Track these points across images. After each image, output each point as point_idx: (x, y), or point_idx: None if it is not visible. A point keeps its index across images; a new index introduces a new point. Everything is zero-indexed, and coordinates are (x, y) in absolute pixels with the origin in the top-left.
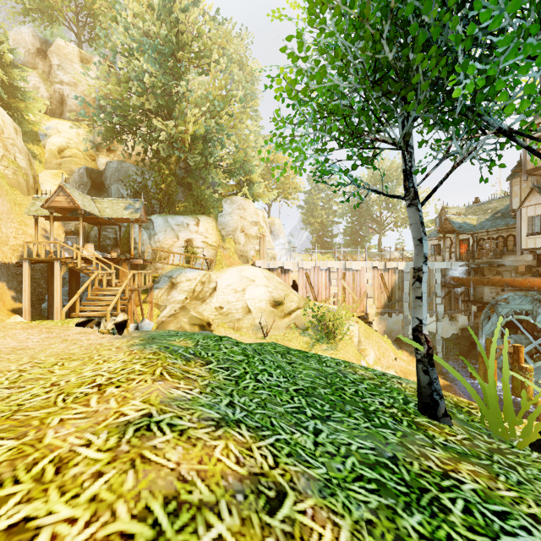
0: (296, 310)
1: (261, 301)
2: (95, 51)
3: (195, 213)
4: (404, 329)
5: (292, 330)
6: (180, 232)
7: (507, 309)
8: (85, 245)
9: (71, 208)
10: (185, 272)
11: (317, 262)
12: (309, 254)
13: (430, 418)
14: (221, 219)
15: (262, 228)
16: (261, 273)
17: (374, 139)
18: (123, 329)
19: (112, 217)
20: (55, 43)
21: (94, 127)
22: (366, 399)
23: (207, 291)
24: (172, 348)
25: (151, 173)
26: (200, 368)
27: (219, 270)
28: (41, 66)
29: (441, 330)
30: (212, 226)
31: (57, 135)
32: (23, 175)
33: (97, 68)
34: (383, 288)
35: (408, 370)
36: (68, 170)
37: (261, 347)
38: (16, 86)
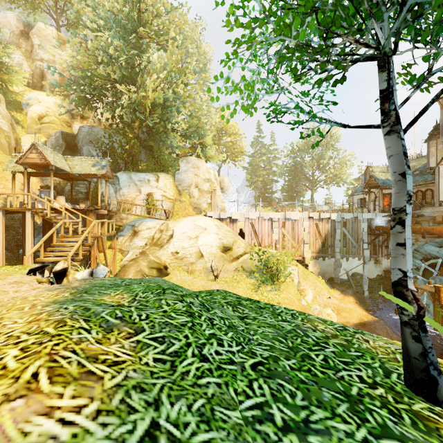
0: (243, 255)
1: (212, 247)
2: (72, 36)
3: (156, 171)
4: (336, 271)
5: (240, 273)
6: (142, 186)
7: (427, 254)
8: (57, 197)
9: (44, 165)
10: (146, 221)
11: (261, 213)
12: (253, 207)
13: (428, 400)
14: (178, 176)
15: (213, 184)
16: (212, 222)
17: (353, 40)
18: (63, 278)
19: (82, 173)
20: (36, 26)
21: (67, 96)
22: (341, 373)
23: (165, 238)
24: (94, 310)
25: (117, 136)
26: (123, 342)
27: (175, 220)
28: (24, 45)
29: (367, 271)
30: (170, 182)
31: (37, 104)
32: (5, 137)
33: (73, 48)
34: (317, 236)
35: (341, 307)
36: (46, 134)
37: (211, 296)
38: (1, 61)
